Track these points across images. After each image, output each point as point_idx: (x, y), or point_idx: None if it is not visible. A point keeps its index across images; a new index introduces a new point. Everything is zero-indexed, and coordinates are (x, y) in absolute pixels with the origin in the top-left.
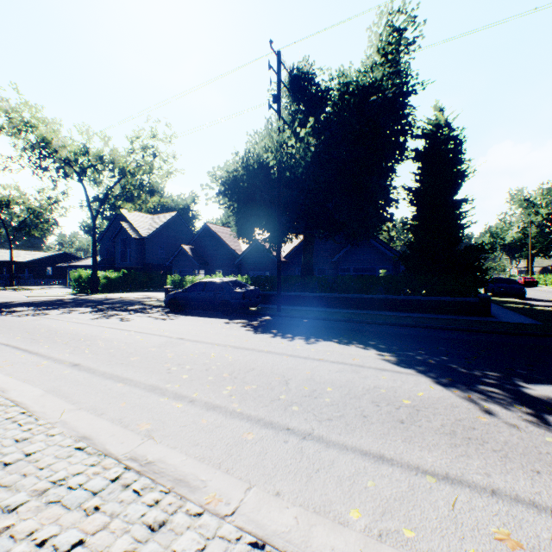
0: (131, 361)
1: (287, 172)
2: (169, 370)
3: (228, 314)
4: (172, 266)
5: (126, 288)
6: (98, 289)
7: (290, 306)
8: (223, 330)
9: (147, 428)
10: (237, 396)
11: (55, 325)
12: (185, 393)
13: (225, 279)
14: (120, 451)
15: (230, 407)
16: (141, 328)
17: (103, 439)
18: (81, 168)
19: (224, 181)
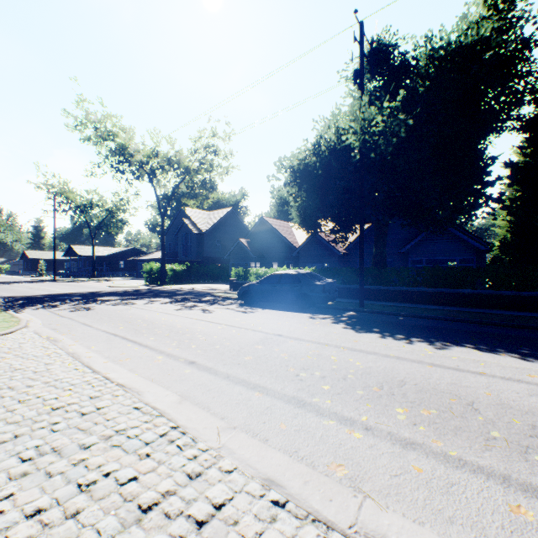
0: (247, 362)
1: (373, 152)
2: (299, 376)
3: (306, 308)
4: (227, 260)
5: (189, 280)
6: (166, 280)
7: (366, 301)
8: (317, 327)
9: (344, 473)
10: (424, 426)
11: (147, 315)
12: (348, 415)
13: (301, 271)
14: (340, 518)
15: (433, 446)
16: (229, 321)
17: (299, 488)
18: (151, 170)
19: (295, 170)
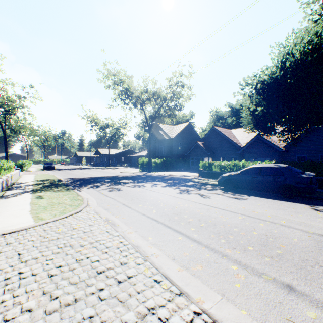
0: None
1: None
2: None
3: (290, 197)
4: (185, 156)
5: (164, 169)
6: (151, 169)
7: None
8: None
9: None
10: None
11: (162, 198)
12: None
13: (280, 165)
14: None
15: None
16: (237, 209)
17: None
18: (142, 101)
19: (265, 83)
